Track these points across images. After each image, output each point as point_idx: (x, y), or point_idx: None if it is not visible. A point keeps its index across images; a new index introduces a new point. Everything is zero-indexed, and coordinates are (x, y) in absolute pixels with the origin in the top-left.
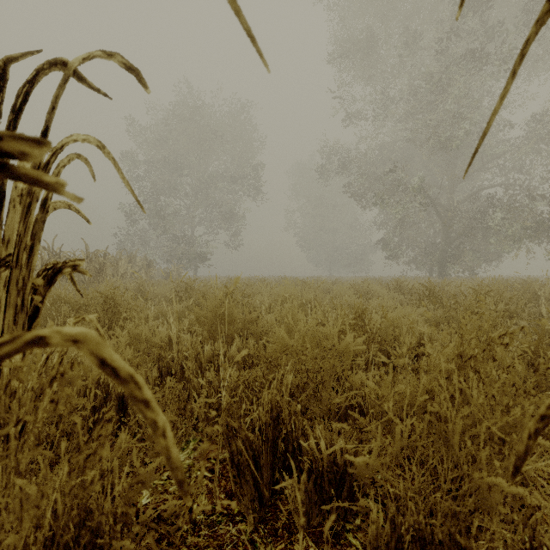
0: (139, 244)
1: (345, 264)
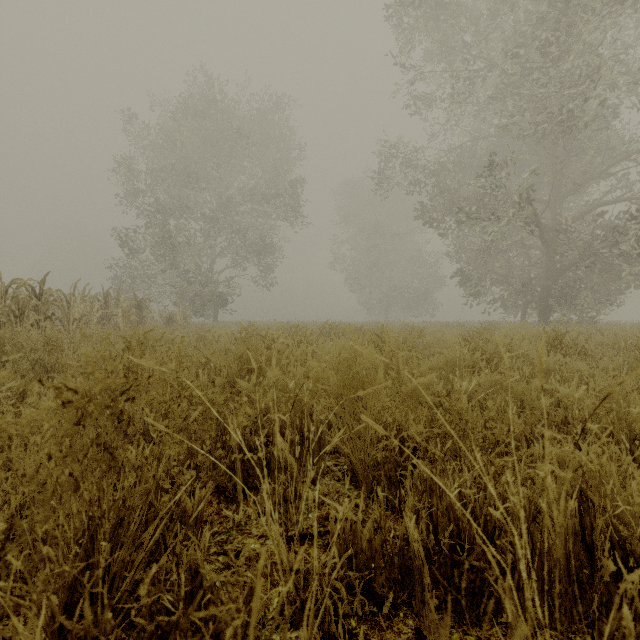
0: (142, 280)
1: (404, 306)
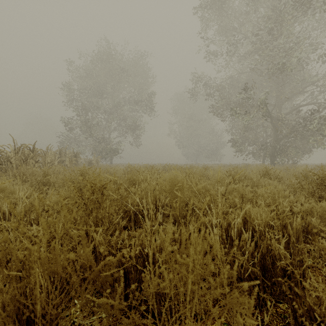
0: (75, 143)
1: (205, 156)
